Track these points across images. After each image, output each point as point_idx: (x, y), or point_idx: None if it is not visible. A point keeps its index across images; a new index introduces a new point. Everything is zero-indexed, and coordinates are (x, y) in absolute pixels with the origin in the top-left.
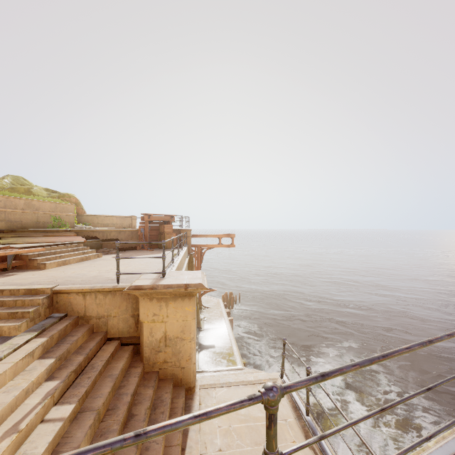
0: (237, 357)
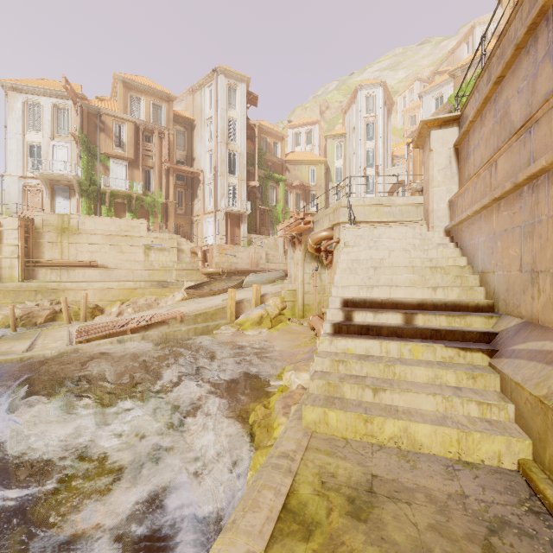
0: (268, 498)
